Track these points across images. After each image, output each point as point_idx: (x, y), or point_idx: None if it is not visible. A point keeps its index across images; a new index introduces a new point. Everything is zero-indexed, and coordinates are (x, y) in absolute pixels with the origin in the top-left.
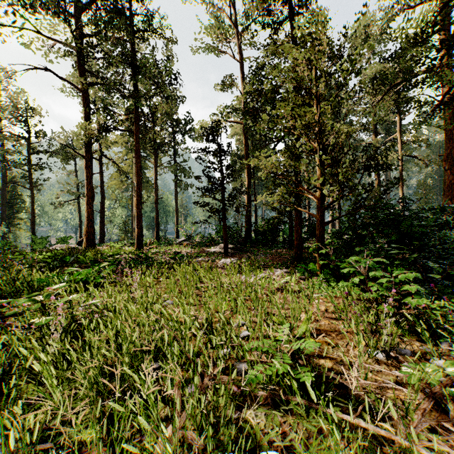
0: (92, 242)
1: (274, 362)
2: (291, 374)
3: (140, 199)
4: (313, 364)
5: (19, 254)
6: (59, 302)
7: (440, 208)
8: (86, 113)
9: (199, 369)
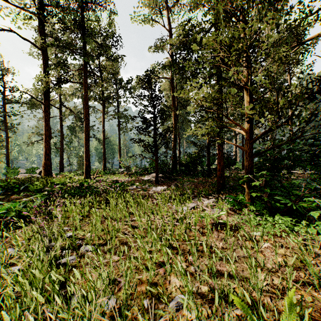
0: (49, 172)
1: None
2: None
3: (88, 138)
4: None
5: None
6: None
7: None
8: (44, 68)
9: None
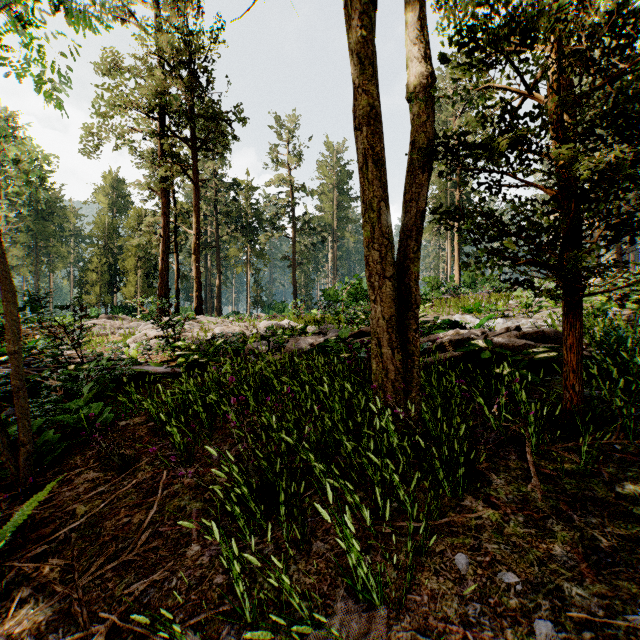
0: None
1: None
2: None
3: None
4: None
5: None
6: None
7: None
8: None
9: None
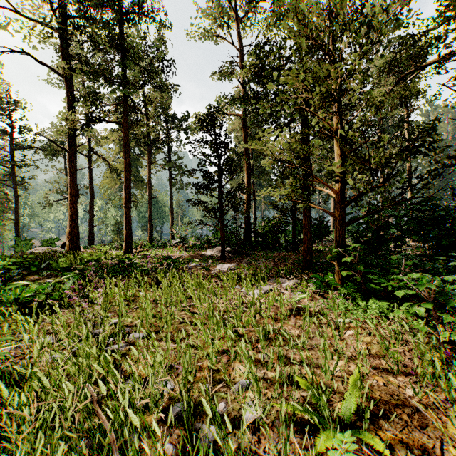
0: (76, 245)
1: None
2: None
3: (128, 198)
4: None
5: None
6: None
7: None
8: (69, 102)
9: None
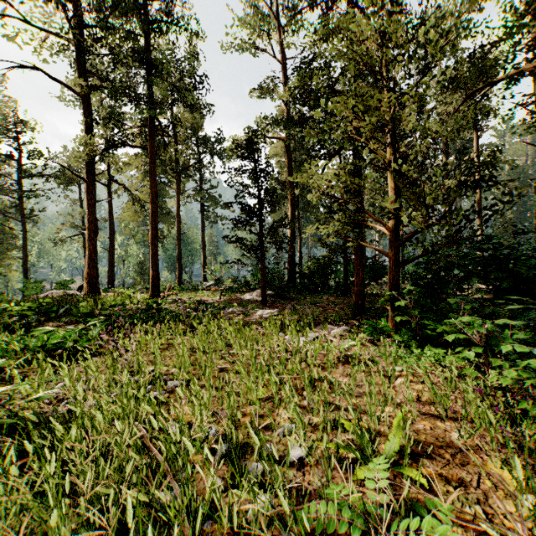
0: (95, 288)
1: None
2: None
3: (155, 233)
4: None
5: None
6: None
7: None
8: (88, 124)
9: None
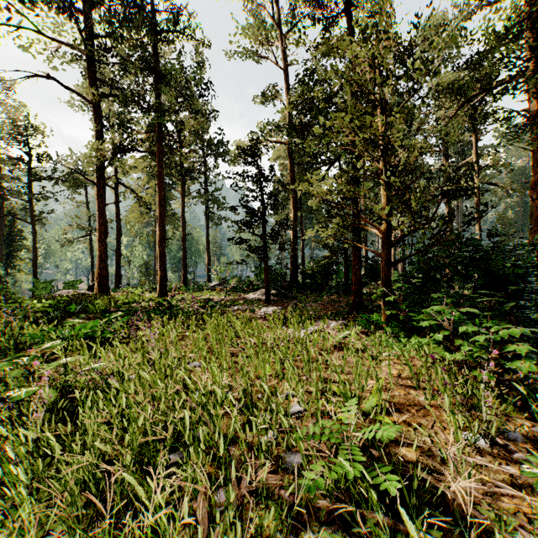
0: (105, 288)
1: (343, 462)
2: (362, 471)
3: (163, 235)
4: (394, 460)
5: (14, 302)
6: (49, 367)
7: (531, 246)
8: (98, 130)
9: (234, 474)
